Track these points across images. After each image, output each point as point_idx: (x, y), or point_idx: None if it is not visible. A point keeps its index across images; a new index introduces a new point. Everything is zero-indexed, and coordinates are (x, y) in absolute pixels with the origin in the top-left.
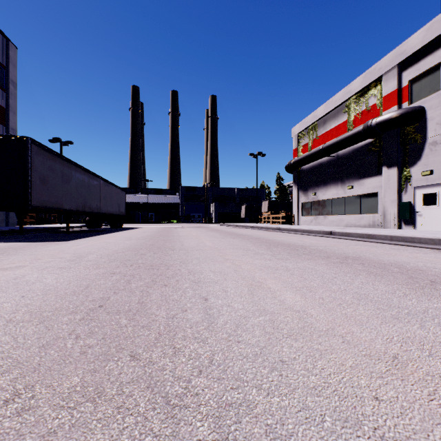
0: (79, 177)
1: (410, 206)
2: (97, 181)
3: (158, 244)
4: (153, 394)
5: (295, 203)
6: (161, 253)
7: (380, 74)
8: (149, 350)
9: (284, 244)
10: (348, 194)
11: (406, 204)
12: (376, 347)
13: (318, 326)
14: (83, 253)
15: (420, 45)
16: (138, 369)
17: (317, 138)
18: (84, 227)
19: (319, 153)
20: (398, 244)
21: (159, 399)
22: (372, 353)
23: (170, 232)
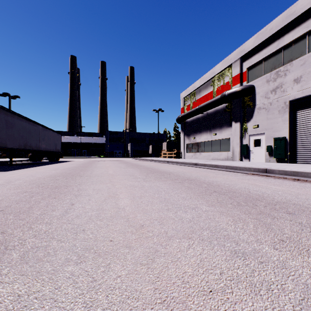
0: (21, 124)
1: (247, 147)
2: (37, 127)
3: (74, 173)
4: (1, 246)
5: (182, 144)
6: (71, 178)
7: (230, 62)
8: (15, 229)
9: (160, 171)
10: (213, 139)
11: (245, 145)
12: (139, 222)
13: (122, 214)
14: (14, 179)
15: (252, 47)
16: (1, 237)
17: (195, 101)
18: (28, 161)
19: (196, 111)
20: (228, 171)
21: (2, 247)
22: (133, 224)
23: (91, 164)
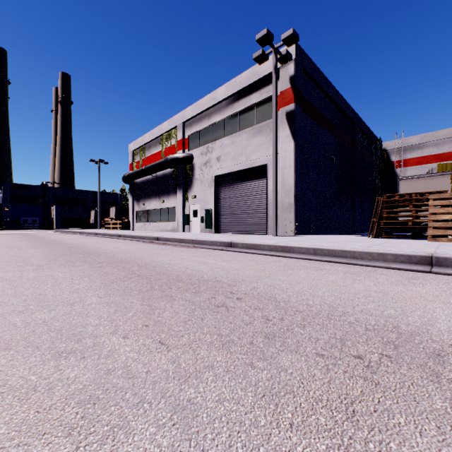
0: None
1: (188, 217)
2: None
3: None
4: None
5: (131, 211)
6: None
7: (175, 124)
8: None
9: (59, 243)
10: (162, 207)
11: (186, 216)
12: None
13: None
14: None
15: (191, 115)
16: None
17: (145, 159)
18: None
19: (143, 172)
20: (136, 240)
21: None
22: None
23: None
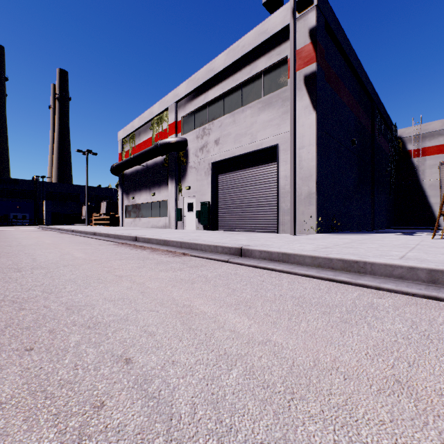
0: None
1: (181, 211)
2: None
3: None
4: None
5: (121, 206)
6: None
7: (167, 105)
8: None
9: None
10: (153, 200)
11: (179, 210)
12: None
13: None
14: None
15: (185, 93)
16: None
17: (135, 147)
18: None
19: (131, 161)
20: (109, 241)
21: None
22: None
23: None
